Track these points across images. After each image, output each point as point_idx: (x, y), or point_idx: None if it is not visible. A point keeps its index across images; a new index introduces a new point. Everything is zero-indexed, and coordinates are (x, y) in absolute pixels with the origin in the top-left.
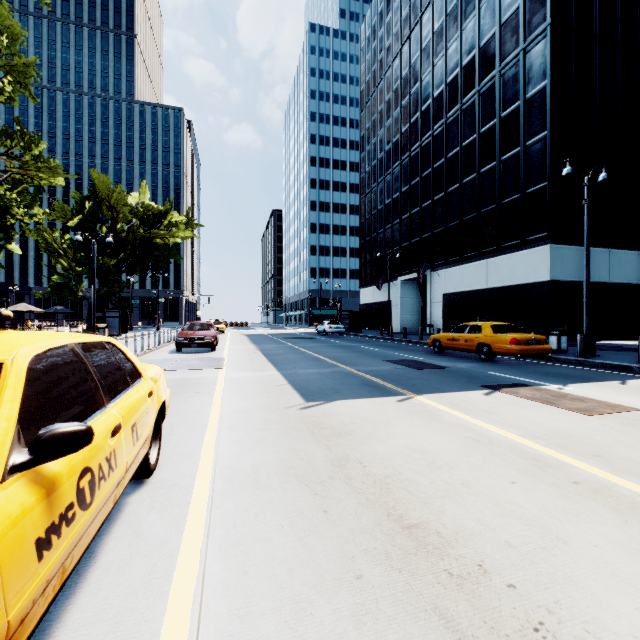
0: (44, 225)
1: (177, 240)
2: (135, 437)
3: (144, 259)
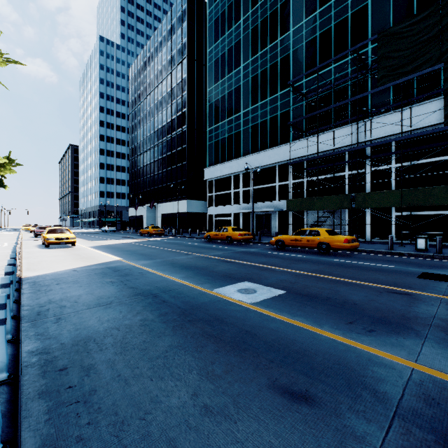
0: None
1: (2, 174)
2: None
3: None
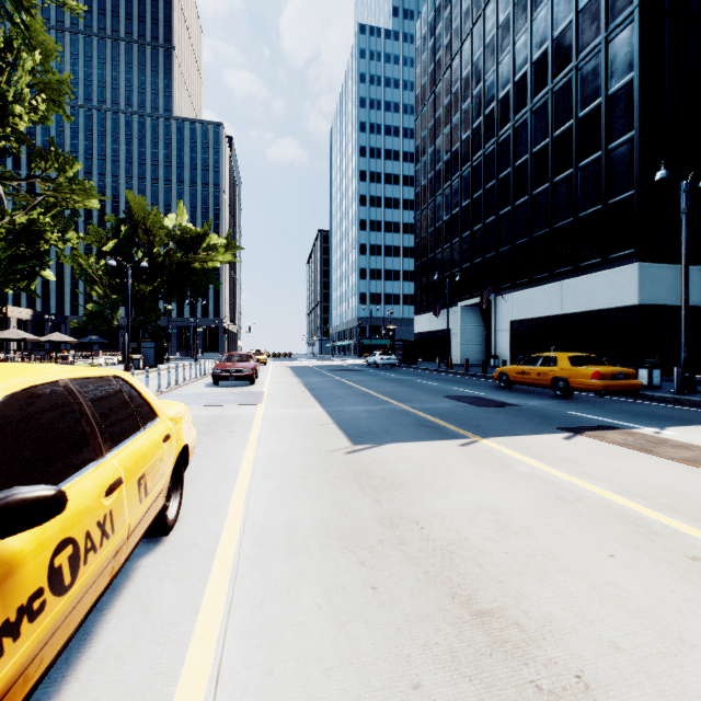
0: (79, 250)
1: (216, 264)
2: (143, 492)
3: (181, 285)
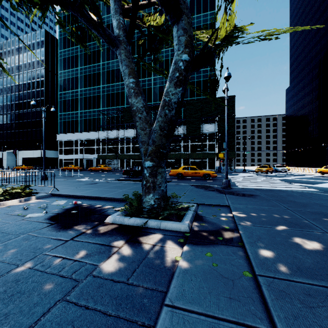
0: None
1: None
2: None
3: None
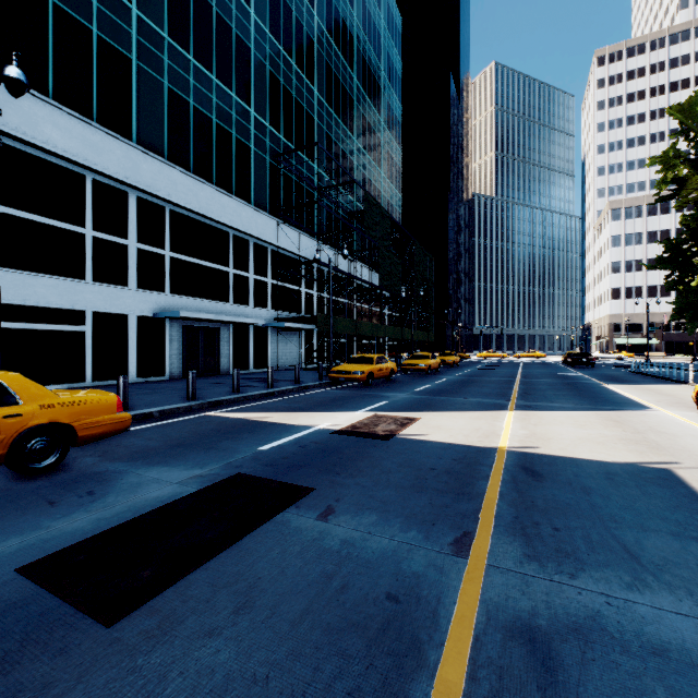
0: None
1: None
2: None
3: None
